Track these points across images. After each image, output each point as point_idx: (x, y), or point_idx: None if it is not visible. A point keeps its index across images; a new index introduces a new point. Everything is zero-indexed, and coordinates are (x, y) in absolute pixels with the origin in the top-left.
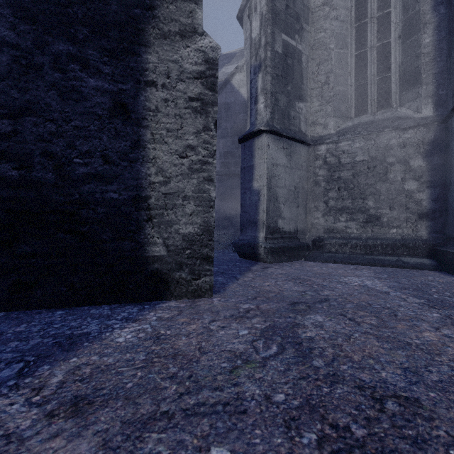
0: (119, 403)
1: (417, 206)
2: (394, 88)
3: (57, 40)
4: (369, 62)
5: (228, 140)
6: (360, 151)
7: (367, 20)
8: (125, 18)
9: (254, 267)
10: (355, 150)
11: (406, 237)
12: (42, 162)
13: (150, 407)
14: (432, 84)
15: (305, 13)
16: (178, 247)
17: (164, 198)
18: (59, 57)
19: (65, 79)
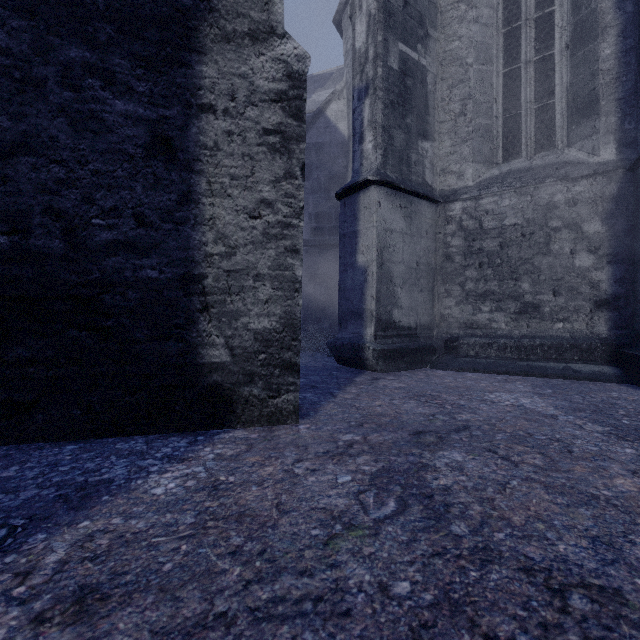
0: (149, 599)
1: (593, 289)
2: (559, 120)
3: (67, 42)
4: (524, 83)
5: (321, 196)
6: (511, 211)
7: (521, 23)
8: (168, 12)
9: (358, 377)
10: (503, 209)
11: (578, 335)
12: (44, 224)
13: (198, 605)
14: (614, 114)
15: (431, 14)
16: (247, 350)
17: (227, 277)
18: (70, 68)
19: (79, 101)
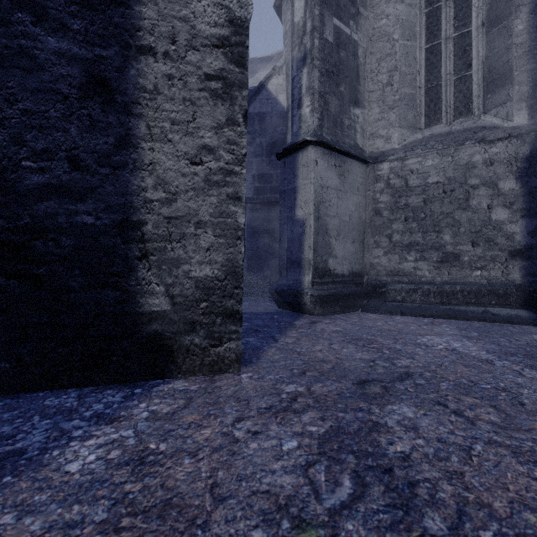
0: None
1: (508, 241)
2: (475, 90)
3: None
4: (444, 57)
5: (263, 159)
6: (434, 170)
7: (441, 3)
8: None
9: (298, 321)
10: (426, 168)
11: (494, 282)
12: None
13: None
14: (527, 83)
15: None
16: (188, 299)
17: (168, 224)
18: None
19: (8, 36)
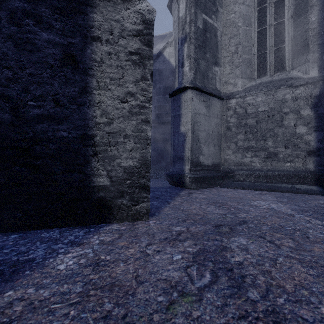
0: None
1: (306, 145)
2: (287, 56)
3: None
4: (268, 36)
5: (161, 97)
6: (262, 103)
7: (267, 4)
8: None
9: (181, 192)
10: (258, 102)
11: (298, 169)
12: None
13: None
14: (317, 52)
15: None
16: (120, 178)
17: (108, 136)
18: (15, 13)
19: (20, 32)
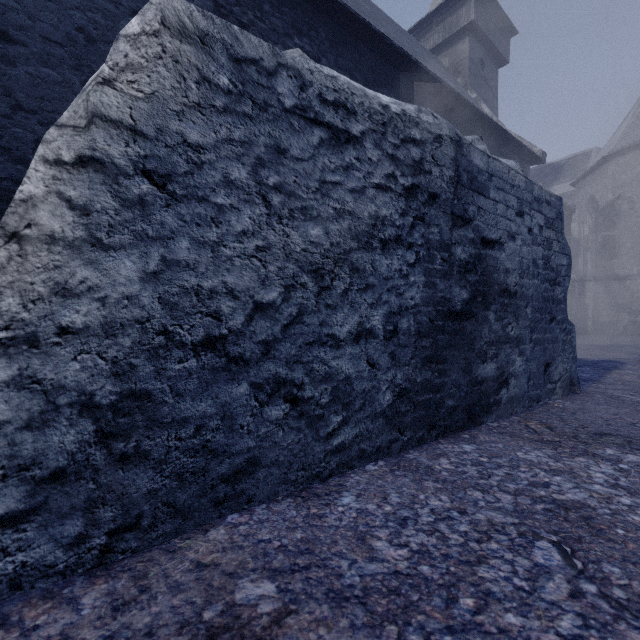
0: None
1: None
2: None
3: None
4: None
5: None
6: None
7: None
8: None
9: (585, 335)
10: None
11: None
12: None
13: None
14: None
15: (617, 215)
16: None
17: None
18: None
19: None
